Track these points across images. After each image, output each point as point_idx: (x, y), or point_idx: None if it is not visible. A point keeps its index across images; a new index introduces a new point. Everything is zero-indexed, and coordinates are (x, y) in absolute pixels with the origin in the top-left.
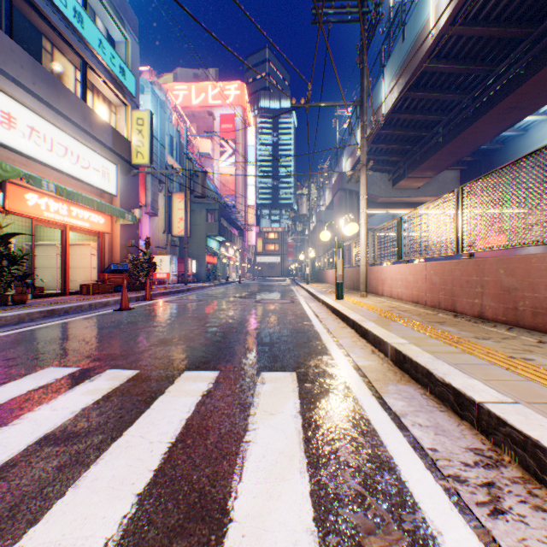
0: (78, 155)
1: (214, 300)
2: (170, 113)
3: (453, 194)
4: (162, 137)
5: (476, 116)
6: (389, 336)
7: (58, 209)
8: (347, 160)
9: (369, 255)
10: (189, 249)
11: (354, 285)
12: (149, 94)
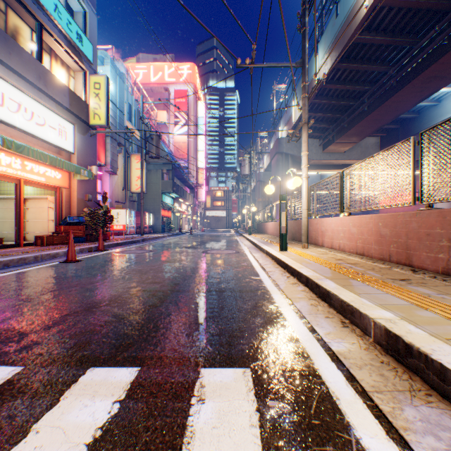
0: (32, 112)
1: (163, 250)
2: (130, 86)
3: (409, 142)
4: (121, 104)
5: (400, 85)
6: (363, 304)
7: (10, 163)
8: (283, 127)
9: (309, 209)
10: (146, 205)
11: (293, 235)
12: (108, 65)
